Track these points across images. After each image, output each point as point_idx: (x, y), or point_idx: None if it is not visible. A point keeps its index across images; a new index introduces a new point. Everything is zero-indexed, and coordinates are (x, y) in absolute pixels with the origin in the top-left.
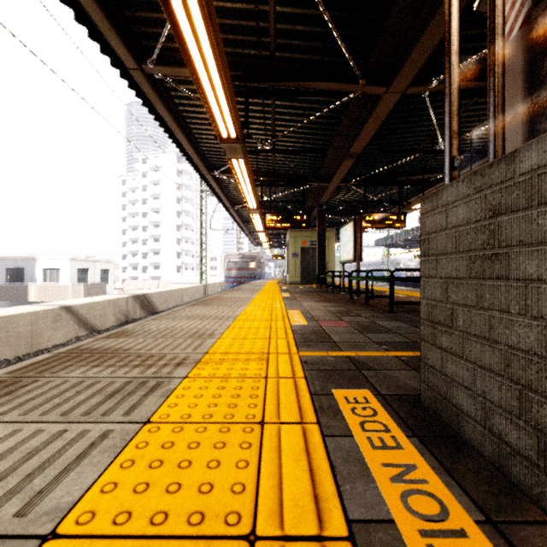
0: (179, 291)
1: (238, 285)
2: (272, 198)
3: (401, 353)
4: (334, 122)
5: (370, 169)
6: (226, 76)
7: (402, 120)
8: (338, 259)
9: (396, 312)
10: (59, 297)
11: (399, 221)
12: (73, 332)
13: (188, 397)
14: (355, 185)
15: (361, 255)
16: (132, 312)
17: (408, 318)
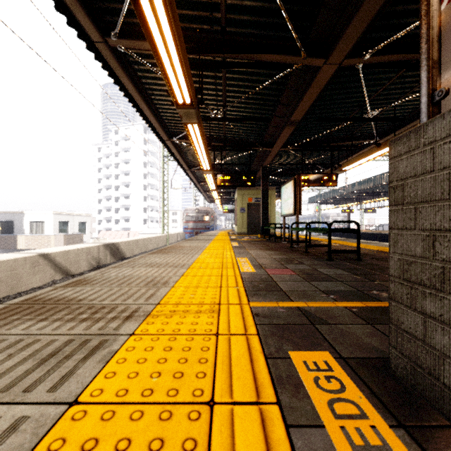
0: (144, 240)
1: (194, 235)
2: (223, 161)
3: (350, 303)
4: (277, 93)
5: (307, 136)
6: (180, 41)
7: (337, 92)
8: (278, 213)
9: (333, 260)
10: (43, 245)
11: (332, 181)
12: (50, 277)
13: (130, 361)
14: (293, 150)
15: (300, 209)
16: (103, 258)
17: (346, 265)
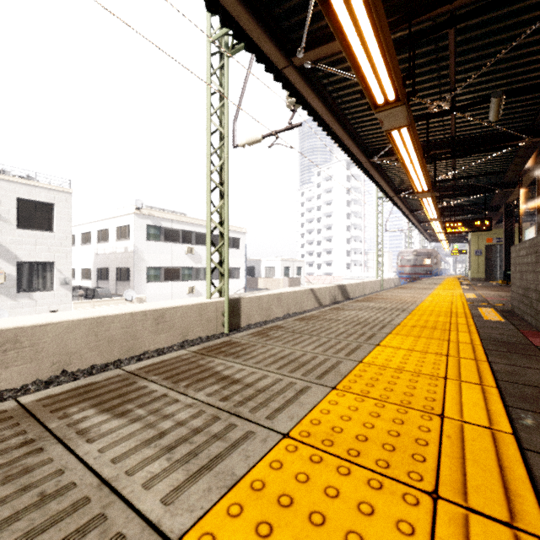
0: (362, 284)
1: (411, 281)
2: (451, 204)
3: None
4: (511, 151)
5: None
6: (426, 176)
7: None
8: None
9: None
10: (275, 286)
11: None
12: (313, 304)
13: (425, 305)
14: None
15: None
16: (337, 296)
17: None
